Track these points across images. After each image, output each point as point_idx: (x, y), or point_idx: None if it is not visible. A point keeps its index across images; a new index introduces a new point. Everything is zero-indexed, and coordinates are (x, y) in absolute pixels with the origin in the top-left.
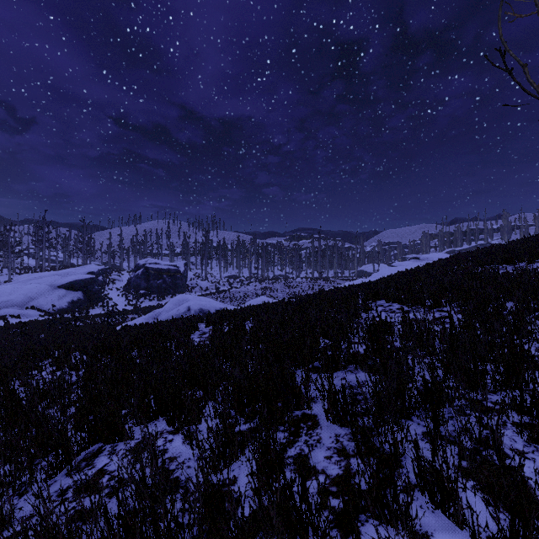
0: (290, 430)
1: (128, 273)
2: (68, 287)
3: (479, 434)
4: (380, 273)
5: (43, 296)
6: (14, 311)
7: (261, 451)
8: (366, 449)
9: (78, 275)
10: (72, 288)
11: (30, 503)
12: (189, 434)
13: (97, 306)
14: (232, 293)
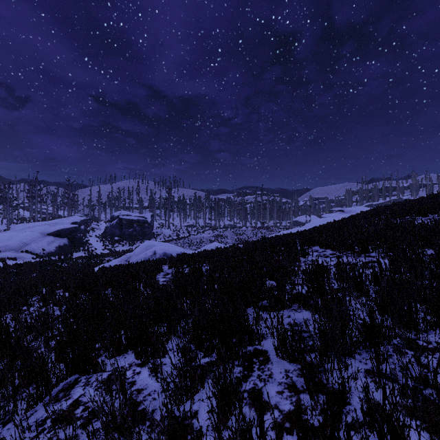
0: (244, 365)
1: (105, 223)
2: (56, 235)
3: (419, 373)
4: (312, 223)
5: (35, 241)
6: (11, 254)
7: (220, 389)
8: (314, 385)
9: (64, 225)
10: (59, 235)
11: (12, 432)
12: (155, 369)
13: (79, 250)
14: (190, 239)
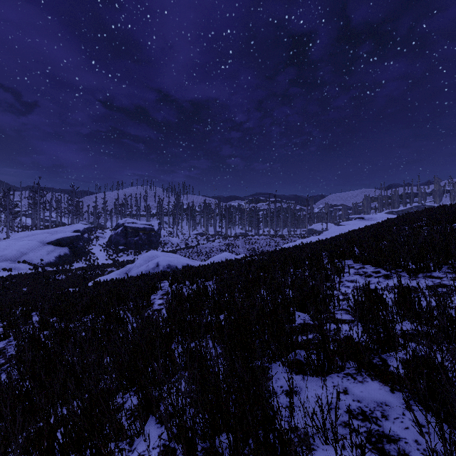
0: None
1: (110, 231)
2: (56, 243)
3: None
4: (330, 231)
5: (33, 251)
6: (7, 264)
7: None
8: None
9: (65, 233)
10: (59, 244)
11: None
12: None
13: (81, 260)
14: (199, 248)
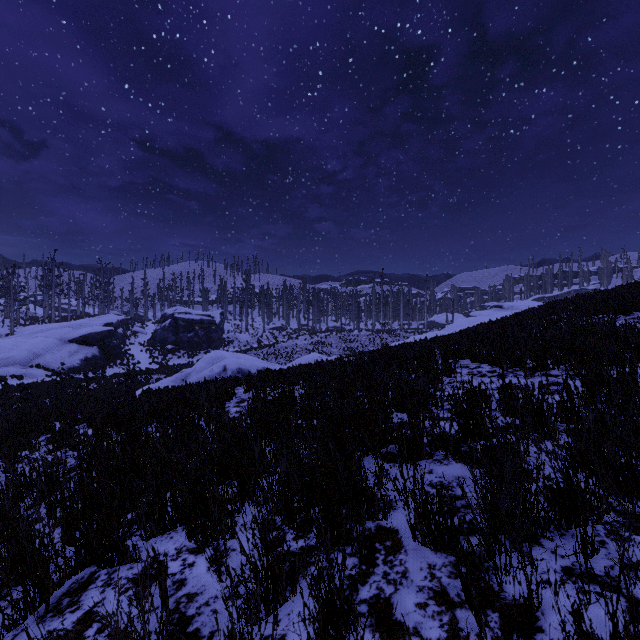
0: (360, 555)
1: (153, 324)
2: (81, 341)
3: None
4: (455, 324)
5: (51, 352)
6: (16, 370)
7: (322, 603)
8: (479, 593)
9: (93, 327)
10: (85, 342)
11: None
12: (217, 560)
13: (115, 364)
14: (277, 348)
